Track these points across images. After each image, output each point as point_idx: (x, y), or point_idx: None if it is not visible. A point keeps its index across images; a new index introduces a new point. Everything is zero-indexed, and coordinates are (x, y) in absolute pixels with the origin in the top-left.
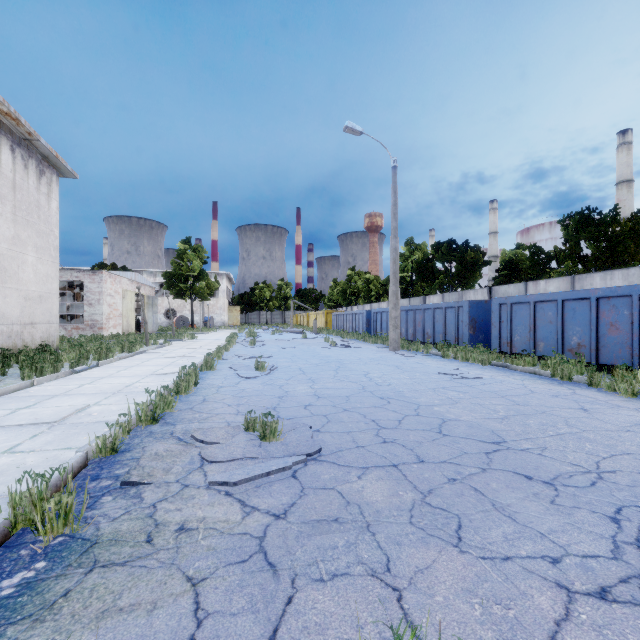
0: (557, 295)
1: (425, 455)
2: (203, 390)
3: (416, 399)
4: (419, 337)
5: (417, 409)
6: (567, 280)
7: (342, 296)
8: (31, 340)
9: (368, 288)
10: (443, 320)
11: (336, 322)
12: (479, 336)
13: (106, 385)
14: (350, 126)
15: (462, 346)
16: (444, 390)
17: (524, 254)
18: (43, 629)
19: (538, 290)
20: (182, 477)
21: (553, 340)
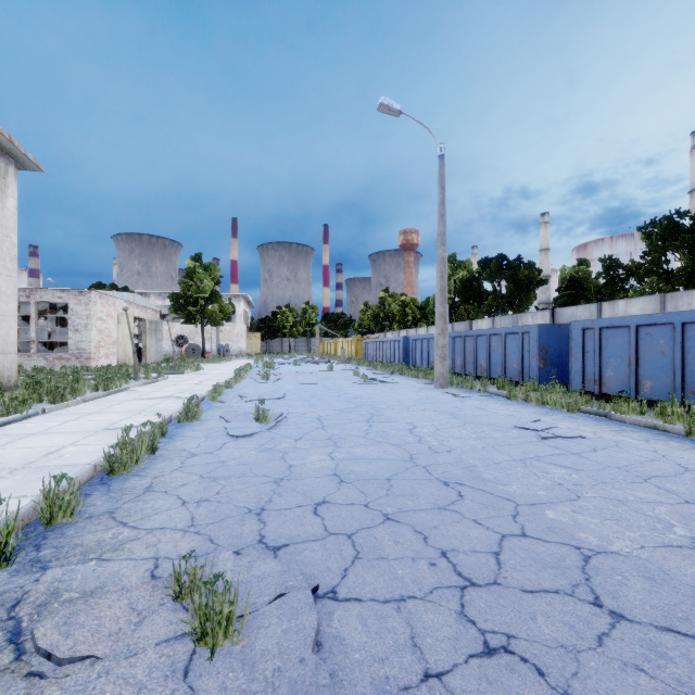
0: (674, 316)
1: None
2: (160, 463)
3: (504, 487)
4: (470, 370)
5: (517, 516)
6: (655, 299)
7: (374, 321)
8: None
9: (404, 312)
10: (502, 349)
11: (367, 351)
12: (551, 370)
13: (19, 451)
14: (386, 103)
15: (529, 383)
16: (541, 464)
17: (588, 271)
18: None
19: (616, 312)
20: None
21: (667, 378)
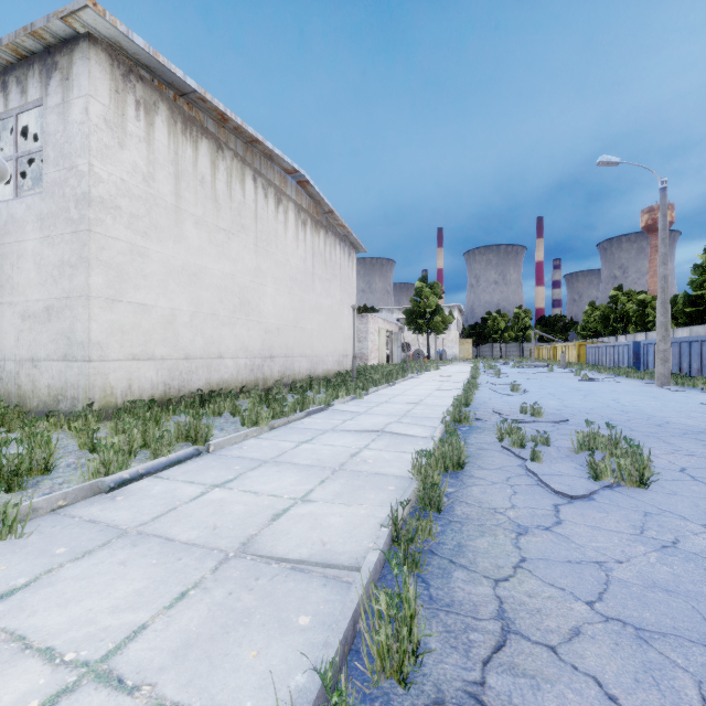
0: None
1: (636, 429)
2: (480, 398)
3: (654, 414)
4: None
5: (649, 417)
6: None
7: (602, 323)
8: (346, 366)
9: (642, 312)
10: None
11: (591, 355)
12: None
13: (416, 393)
14: (604, 160)
15: None
16: (690, 412)
17: None
18: (482, 434)
19: None
20: (498, 421)
21: None
